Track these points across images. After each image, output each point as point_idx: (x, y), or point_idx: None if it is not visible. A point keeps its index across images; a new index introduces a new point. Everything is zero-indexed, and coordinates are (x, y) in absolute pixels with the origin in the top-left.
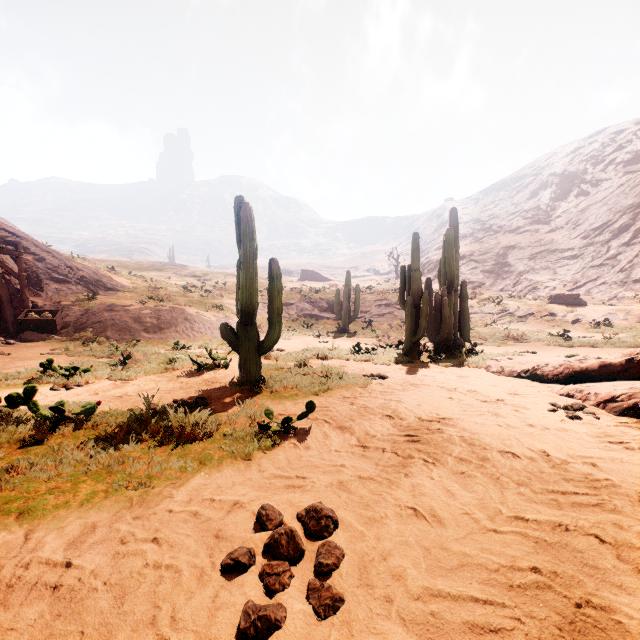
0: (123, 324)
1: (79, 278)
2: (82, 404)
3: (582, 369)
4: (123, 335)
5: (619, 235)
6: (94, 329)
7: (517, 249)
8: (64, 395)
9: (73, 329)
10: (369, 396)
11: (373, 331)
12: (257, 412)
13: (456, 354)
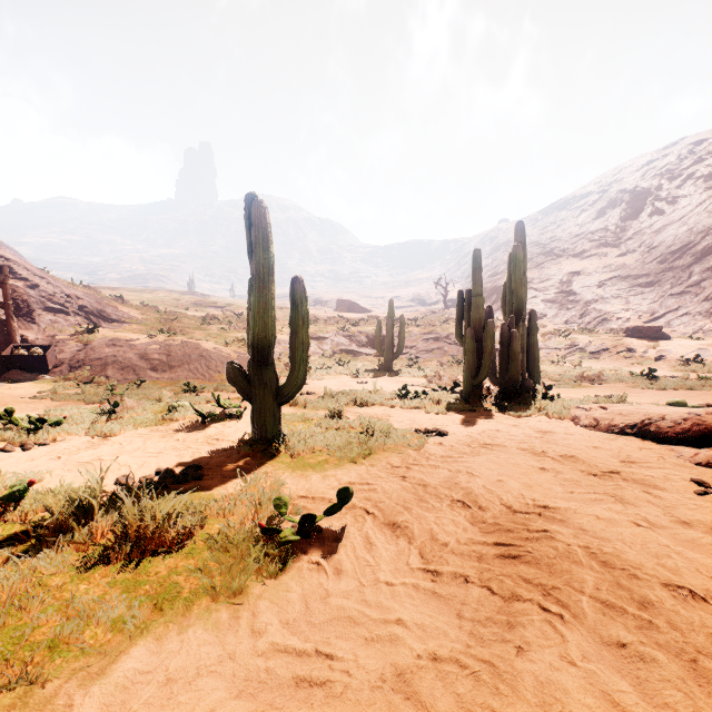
0: (126, 361)
1: (79, 308)
2: (27, 476)
3: None
4: (126, 374)
5: (702, 259)
6: (92, 367)
7: (583, 275)
8: (14, 460)
9: (68, 367)
10: (427, 465)
11: (420, 369)
12: (265, 497)
13: (527, 399)
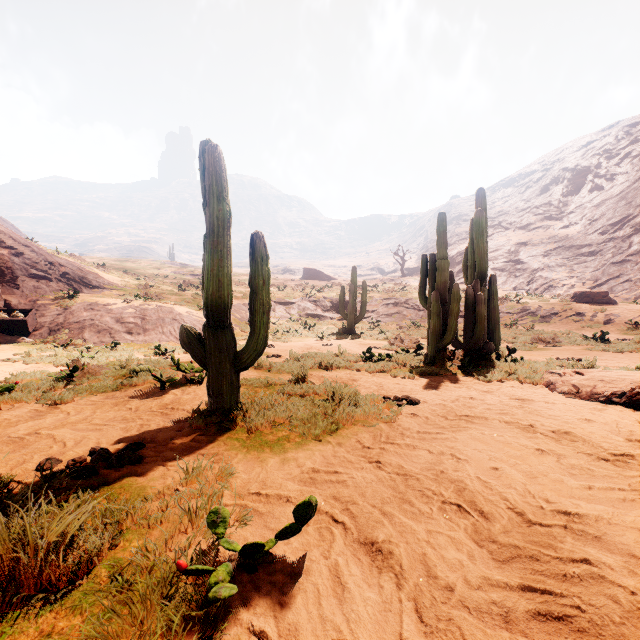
0: (103, 325)
1: (61, 275)
2: None
3: None
4: (102, 337)
5: None
6: (70, 330)
7: (529, 246)
8: None
9: (47, 330)
10: (404, 444)
11: (381, 332)
12: (203, 500)
13: (492, 363)
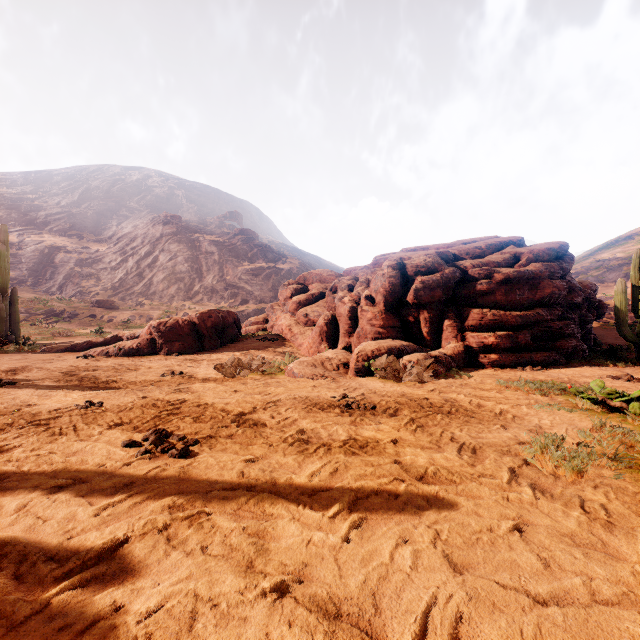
0: None
1: None
2: None
3: (95, 343)
4: None
5: (145, 258)
6: None
7: (64, 252)
8: None
9: None
10: None
11: None
12: None
13: (12, 346)
